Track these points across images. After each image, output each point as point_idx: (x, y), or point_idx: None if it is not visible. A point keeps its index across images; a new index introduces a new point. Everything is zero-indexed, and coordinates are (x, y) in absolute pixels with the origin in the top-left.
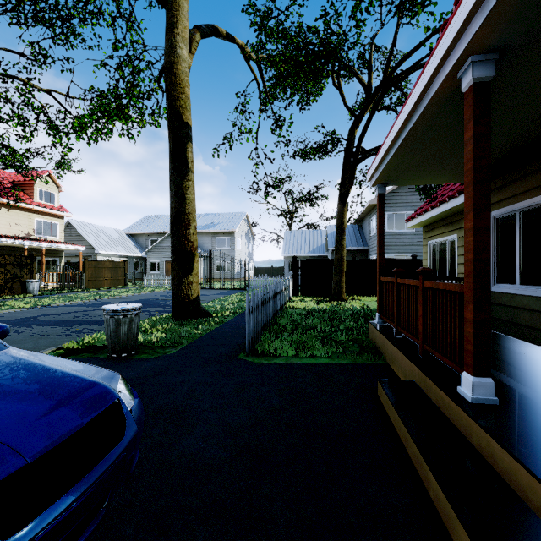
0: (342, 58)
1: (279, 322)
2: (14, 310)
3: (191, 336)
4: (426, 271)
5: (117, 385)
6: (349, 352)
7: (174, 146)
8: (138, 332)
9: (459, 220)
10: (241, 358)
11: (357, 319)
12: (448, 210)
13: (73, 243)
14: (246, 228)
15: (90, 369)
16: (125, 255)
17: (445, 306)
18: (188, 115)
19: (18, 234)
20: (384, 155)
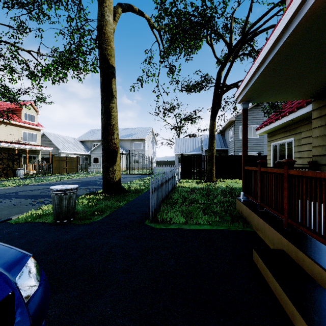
0: (213, 25)
1: (172, 197)
2: (5, 187)
3: (113, 206)
4: (290, 162)
5: (21, 271)
6: (224, 221)
7: (103, 80)
8: (75, 205)
9: (295, 128)
10: (146, 224)
11: (226, 195)
12: (288, 121)
13: (46, 146)
14: (151, 137)
15: (1, 252)
16: (78, 153)
17: (313, 190)
18: (113, 60)
19: (12, 140)
20: (250, 77)
